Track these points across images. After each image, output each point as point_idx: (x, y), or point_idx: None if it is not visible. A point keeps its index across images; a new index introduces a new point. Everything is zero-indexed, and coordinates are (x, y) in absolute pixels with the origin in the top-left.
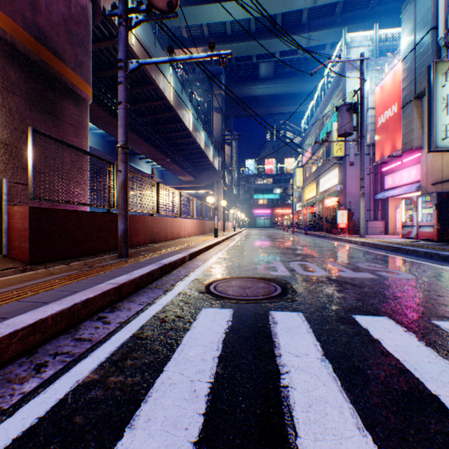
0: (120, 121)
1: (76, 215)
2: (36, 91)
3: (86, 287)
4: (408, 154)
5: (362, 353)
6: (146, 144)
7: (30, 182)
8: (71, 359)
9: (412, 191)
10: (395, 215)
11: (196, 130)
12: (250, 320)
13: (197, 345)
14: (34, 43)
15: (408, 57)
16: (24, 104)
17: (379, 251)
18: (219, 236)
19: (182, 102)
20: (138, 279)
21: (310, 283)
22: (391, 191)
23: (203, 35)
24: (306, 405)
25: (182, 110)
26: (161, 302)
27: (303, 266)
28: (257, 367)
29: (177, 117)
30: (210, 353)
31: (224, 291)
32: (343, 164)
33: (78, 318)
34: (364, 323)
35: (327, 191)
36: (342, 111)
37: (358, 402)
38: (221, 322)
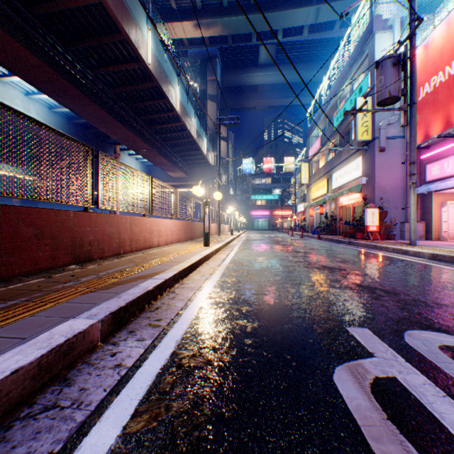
0: None
1: None
2: None
3: None
4: None
5: None
6: (122, 127)
7: None
8: None
9: None
10: (440, 214)
11: (186, 113)
12: None
13: None
14: None
15: None
16: None
17: None
18: (212, 244)
19: (165, 72)
20: None
21: None
22: (439, 182)
23: (195, 6)
24: None
25: (166, 82)
26: None
27: None
28: None
29: (159, 91)
30: None
31: None
32: (370, 150)
33: None
34: None
35: (343, 188)
36: (385, 66)
37: None
38: None
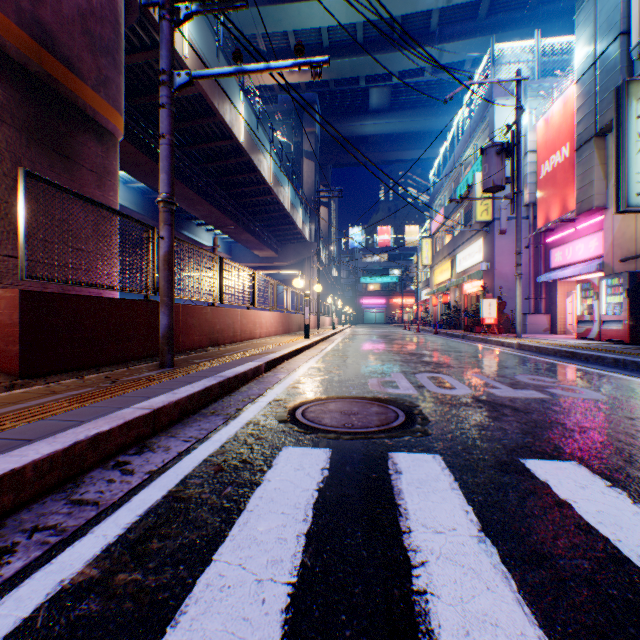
0: (162, 163)
1: (96, 303)
2: (37, 119)
3: (100, 414)
4: (586, 217)
5: (545, 526)
6: (207, 204)
7: (21, 253)
8: (58, 539)
9: (592, 270)
10: (565, 305)
11: (279, 184)
12: (359, 467)
13: (271, 512)
14: (33, 48)
15: (586, 77)
16: (18, 137)
17: (546, 358)
18: (312, 337)
19: (257, 143)
20: (185, 401)
21: (449, 406)
22: (560, 271)
23: (288, 47)
24: (460, 632)
25: (258, 154)
26: (218, 438)
27: (436, 381)
28: (371, 555)
29: (250, 164)
30: (293, 528)
31: (317, 419)
32: (490, 232)
33: (82, 466)
34: (541, 472)
35: (468, 272)
36: (489, 154)
37: (552, 625)
38: (312, 471)
